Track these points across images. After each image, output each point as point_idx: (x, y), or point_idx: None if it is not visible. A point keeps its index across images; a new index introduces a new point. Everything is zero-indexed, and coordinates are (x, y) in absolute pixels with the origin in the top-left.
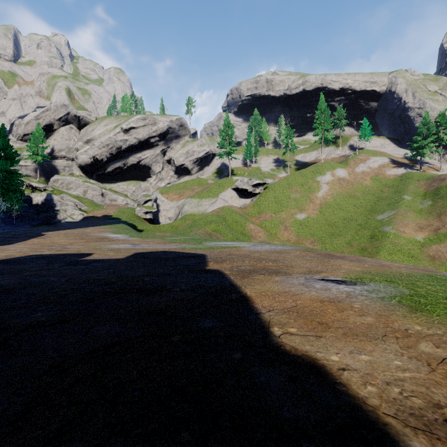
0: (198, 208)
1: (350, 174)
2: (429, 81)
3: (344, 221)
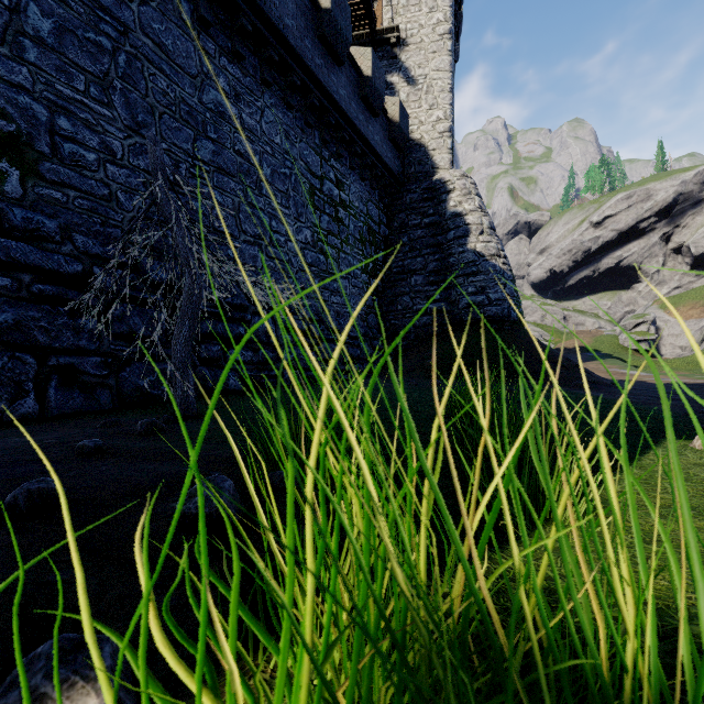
0: None
1: None
2: None
3: None
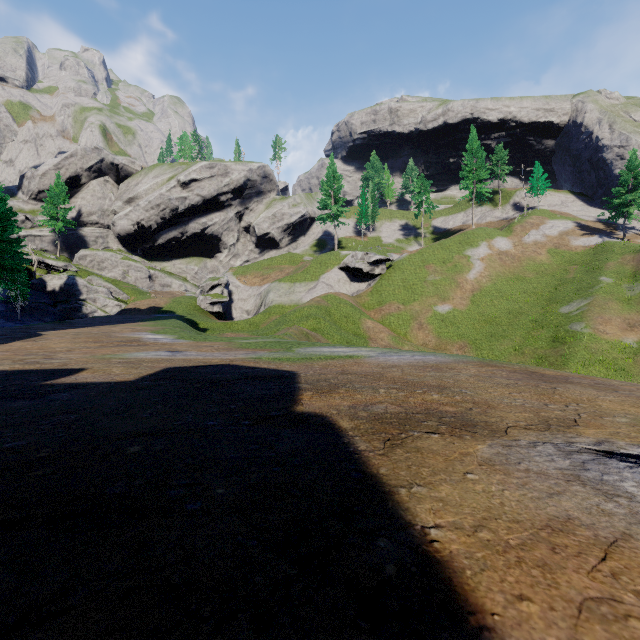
0: (290, 297)
1: (516, 246)
2: (634, 106)
3: (510, 315)
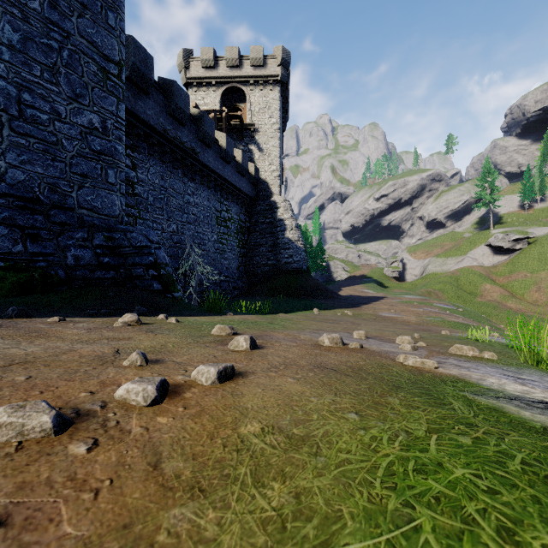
0: (442, 267)
1: None
2: None
3: None
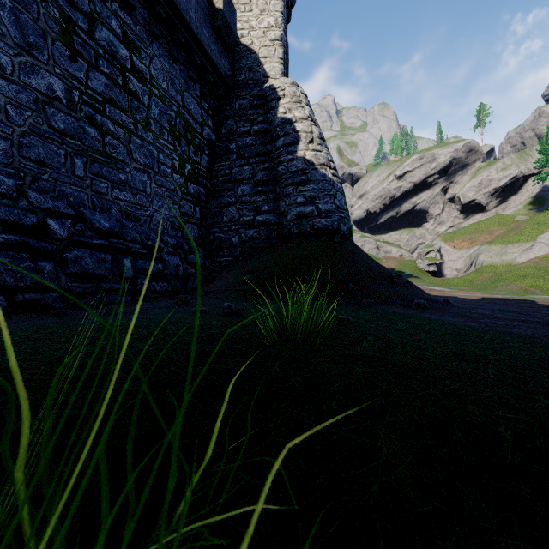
0: (501, 257)
1: None
2: None
3: None
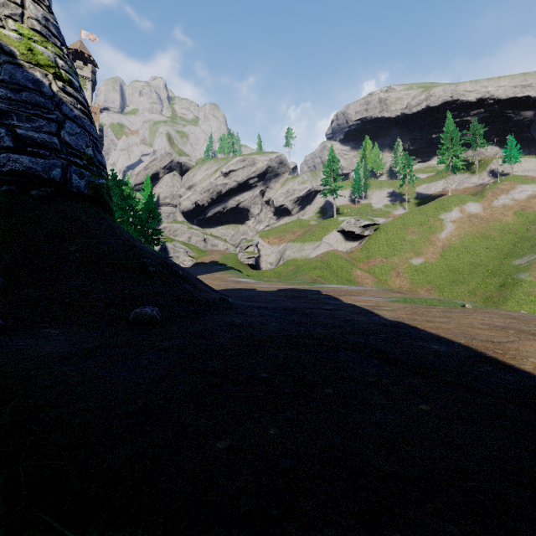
0: (301, 253)
1: (485, 210)
2: None
3: (471, 266)
